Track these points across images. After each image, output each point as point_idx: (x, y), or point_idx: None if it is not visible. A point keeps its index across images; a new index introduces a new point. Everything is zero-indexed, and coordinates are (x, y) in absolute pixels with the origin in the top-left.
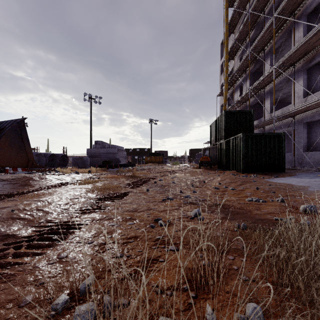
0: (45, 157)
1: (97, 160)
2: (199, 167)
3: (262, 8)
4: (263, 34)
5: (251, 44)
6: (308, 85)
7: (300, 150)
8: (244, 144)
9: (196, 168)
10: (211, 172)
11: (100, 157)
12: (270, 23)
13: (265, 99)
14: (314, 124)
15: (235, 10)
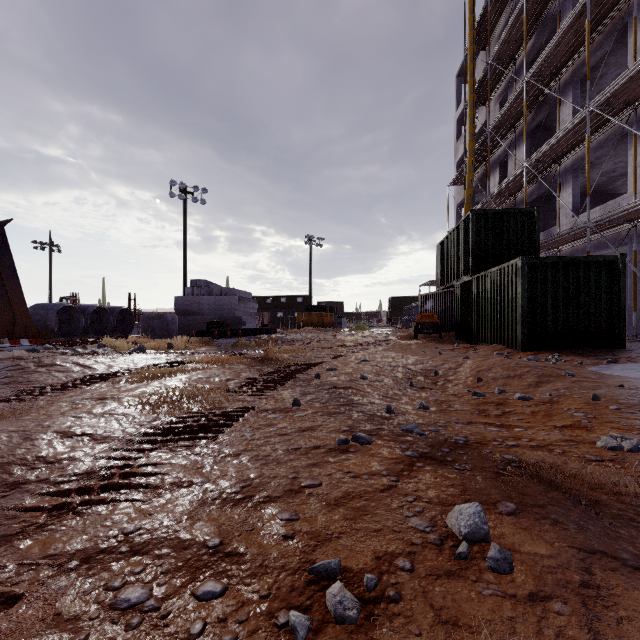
0: (83, 315)
1: (196, 320)
2: (415, 335)
3: None
4: (560, 38)
5: (526, 68)
6: None
7: None
8: (526, 283)
9: (407, 337)
10: (444, 348)
11: (202, 315)
12: (578, 11)
13: (561, 185)
14: None
15: None
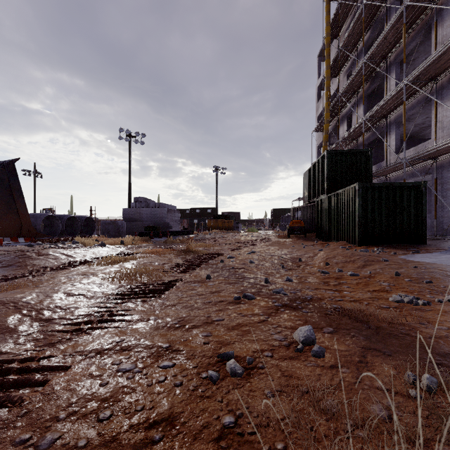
0: (60, 221)
1: (138, 225)
2: (288, 235)
3: None
4: (386, 34)
5: (364, 52)
6: None
7: (445, 209)
8: (361, 200)
9: (283, 237)
10: (307, 244)
11: (142, 221)
12: (398, 16)
13: (388, 133)
14: None
15: (340, 3)
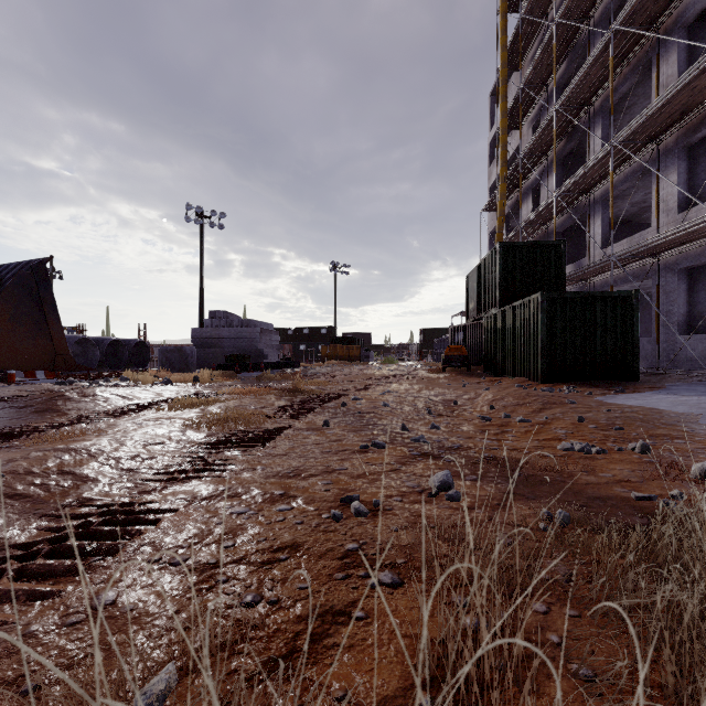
0: (98, 347)
1: (215, 353)
2: (443, 369)
3: (584, 12)
4: (587, 70)
5: (558, 93)
6: (690, 185)
7: (671, 330)
8: (546, 317)
9: (435, 371)
10: (471, 381)
11: (222, 347)
12: (604, 44)
13: (591, 216)
14: (703, 272)
15: (522, 19)
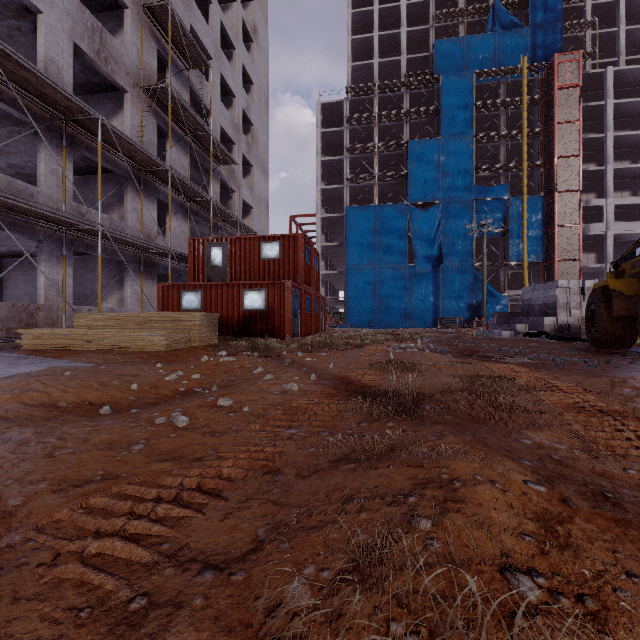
0: None
1: None
2: None
3: None
4: None
5: None
6: None
7: None
8: None
9: None
10: None
11: None
12: None
13: None
14: None
15: None
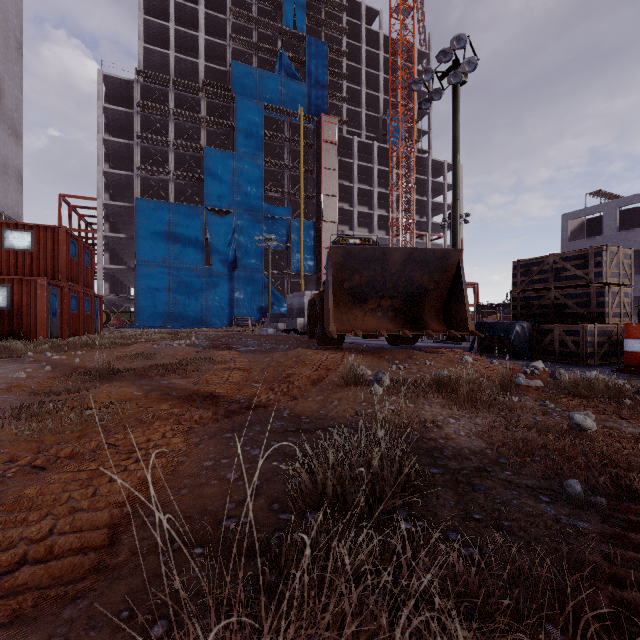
0: None
1: None
2: None
3: None
4: None
5: None
6: None
7: None
8: None
9: None
10: None
11: None
12: None
13: None
14: None
15: None
